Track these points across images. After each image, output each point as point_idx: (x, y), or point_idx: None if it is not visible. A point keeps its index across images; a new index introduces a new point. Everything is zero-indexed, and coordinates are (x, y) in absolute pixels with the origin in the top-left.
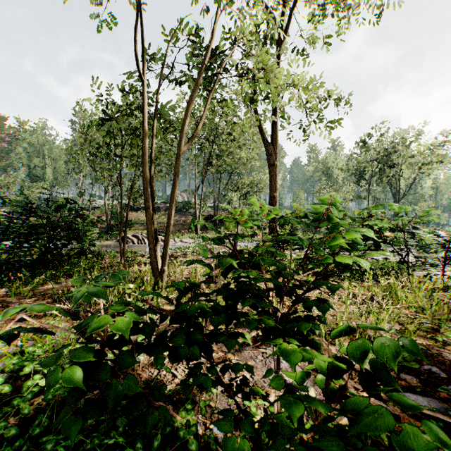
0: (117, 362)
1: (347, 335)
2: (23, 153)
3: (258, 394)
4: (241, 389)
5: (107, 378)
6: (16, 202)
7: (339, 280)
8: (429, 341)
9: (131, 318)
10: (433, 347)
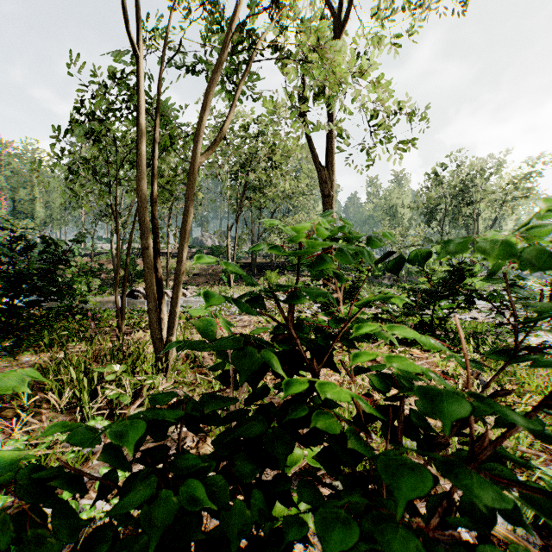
0: None
1: None
2: (5, 182)
3: None
4: None
5: None
6: None
7: (422, 351)
8: None
9: None
10: None
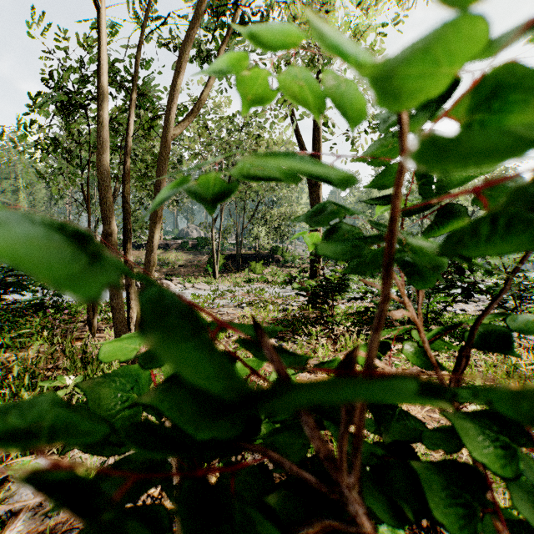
0: None
1: None
2: None
3: None
4: None
5: None
6: None
7: None
8: None
9: None
10: None
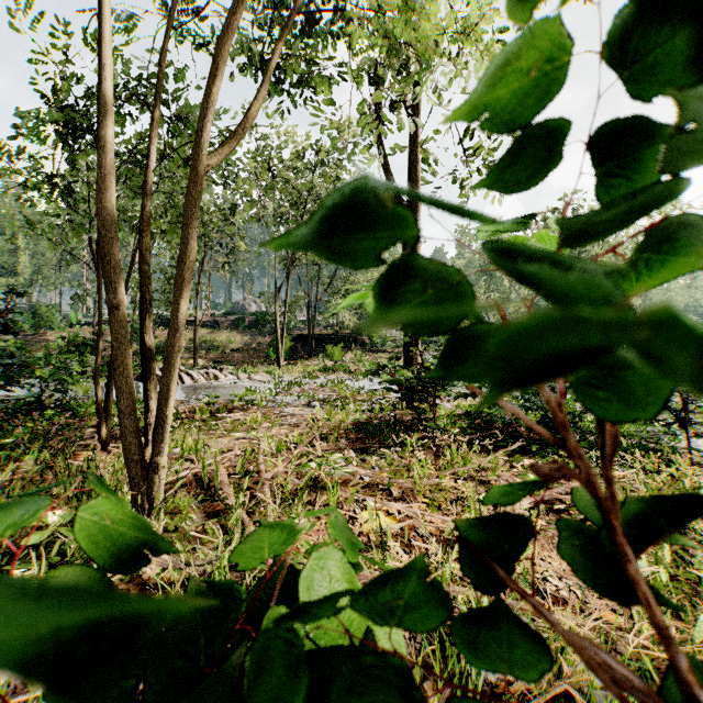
0: None
1: None
2: None
3: None
4: None
5: None
6: None
7: None
8: None
9: None
10: None
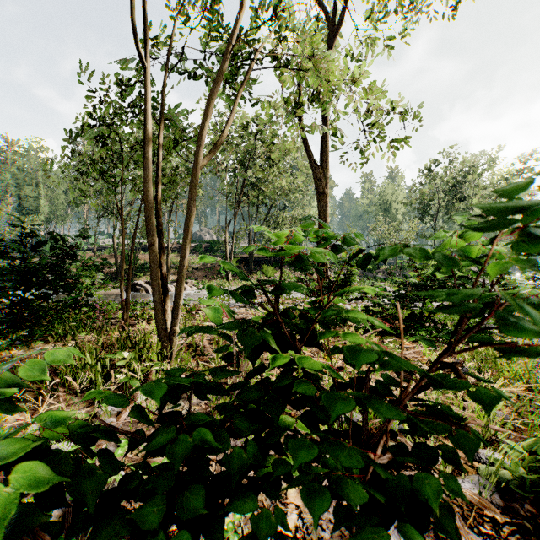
0: None
1: None
2: (11, 180)
3: None
4: None
5: None
6: None
7: (411, 341)
8: None
9: (21, 485)
10: None
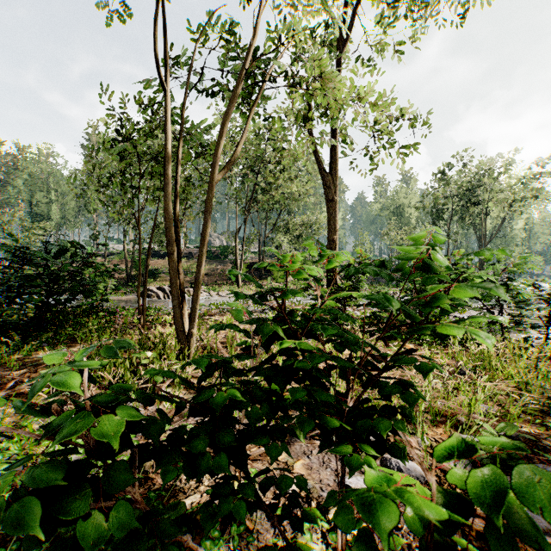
0: (103, 481)
1: (460, 459)
2: (23, 186)
3: (313, 520)
4: (289, 513)
5: (86, 508)
6: (4, 246)
7: (415, 345)
8: (538, 428)
9: (124, 415)
10: (545, 437)
